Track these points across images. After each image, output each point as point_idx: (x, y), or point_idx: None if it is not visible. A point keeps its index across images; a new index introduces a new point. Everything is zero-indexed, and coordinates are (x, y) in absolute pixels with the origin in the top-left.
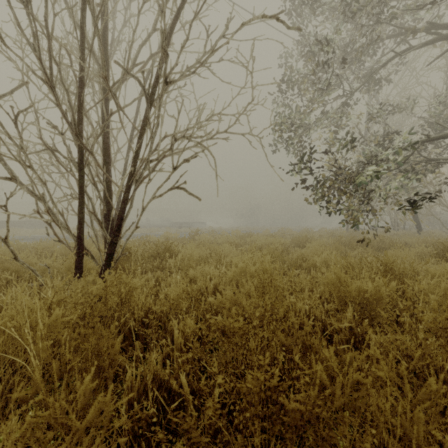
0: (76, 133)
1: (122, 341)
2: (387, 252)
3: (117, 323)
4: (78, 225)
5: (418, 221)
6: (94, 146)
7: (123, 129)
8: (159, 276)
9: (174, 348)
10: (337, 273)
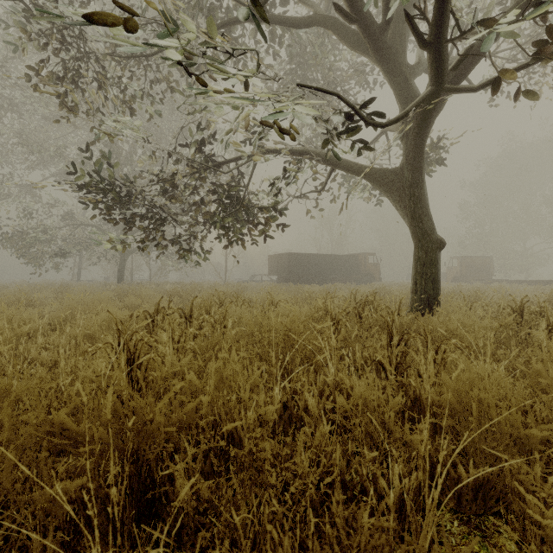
0: None
1: None
2: None
3: None
4: None
5: None
6: None
7: None
8: None
9: None
10: None
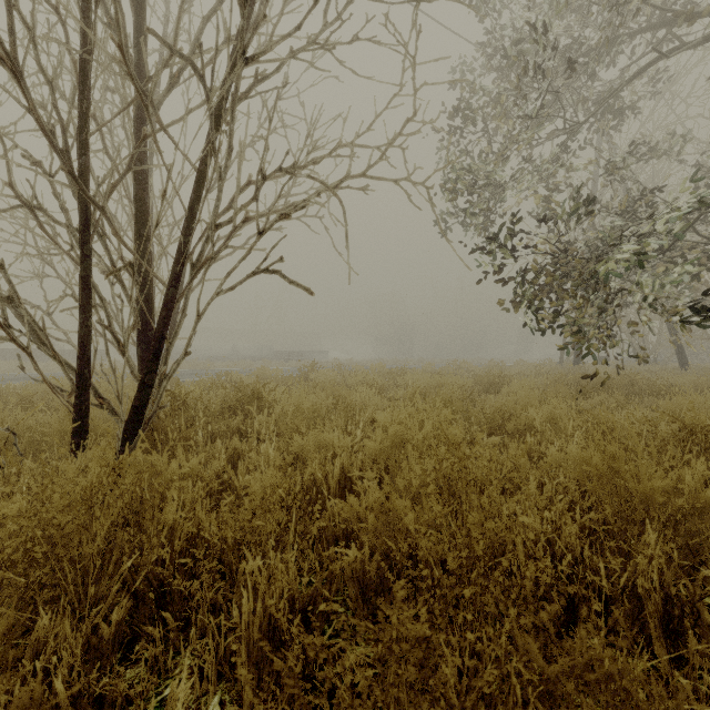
0: (71, 169)
1: (132, 610)
2: (647, 401)
3: (92, 591)
4: (79, 350)
5: (682, 349)
6: (106, 196)
7: (162, 159)
8: (238, 447)
9: (242, 647)
10: (608, 450)
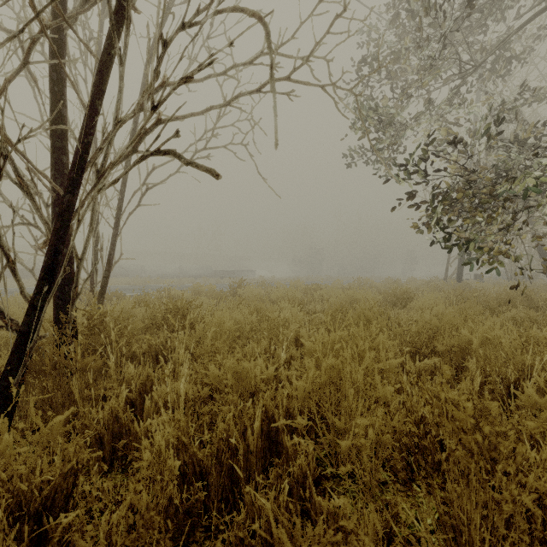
0: None
1: None
2: None
3: None
4: None
5: None
6: None
7: (44, 33)
8: (150, 374)
9: None
10: None
